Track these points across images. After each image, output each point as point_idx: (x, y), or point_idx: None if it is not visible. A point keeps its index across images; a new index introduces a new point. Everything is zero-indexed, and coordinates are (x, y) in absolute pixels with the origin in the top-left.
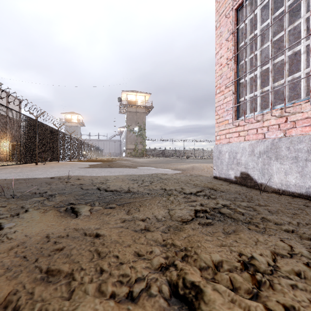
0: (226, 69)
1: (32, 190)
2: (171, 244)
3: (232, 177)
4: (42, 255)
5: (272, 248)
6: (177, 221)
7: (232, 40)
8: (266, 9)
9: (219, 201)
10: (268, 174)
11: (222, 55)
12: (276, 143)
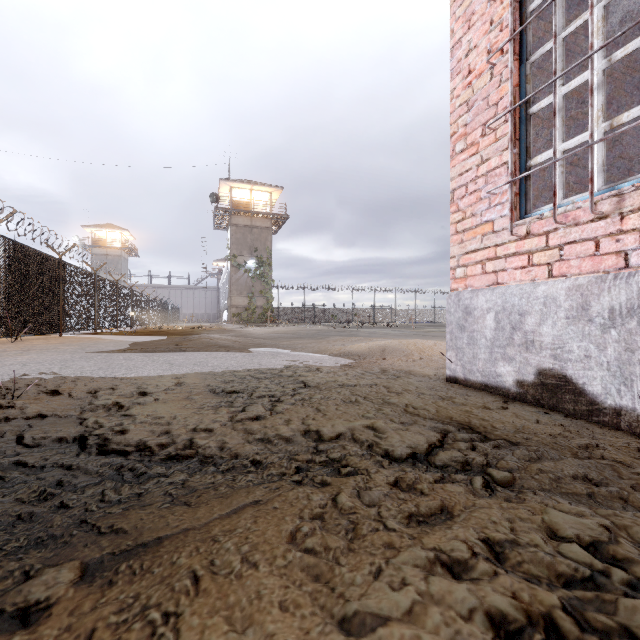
0: (485, 81)
1: None
2: None
3: (508, 383)
4: None
5: None
6: None
7: None
8: None
9: (556, 519)
10: None
11: (472, 45)
12: None
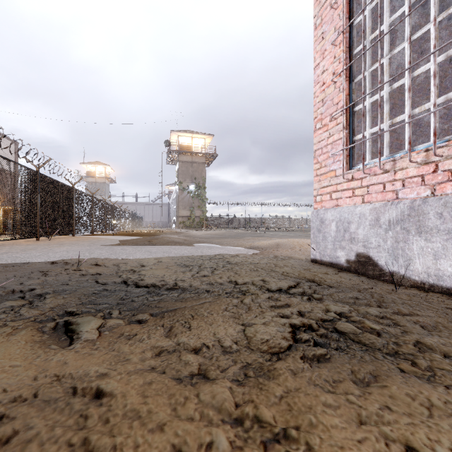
0: (331, 90)
1: (10, 285)
2: (252, 419)
3: (342, 261)
4: None
5: None
6: (260, 352)
7: (341, 44)
8: (390, 1)
9: (331, 307)
10: (405, 258)
11: (325, 68)
12: (419, 206)
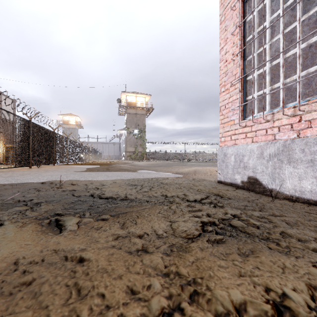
0: (231, 65)
1: (16, 197)
2: (175, 273)
3: (238, 182)
4: (0, 295)
5: (306, 278)
6: (181, 237)
7: (238, 34)
8: (272, 3)
9: (228, 211)
10: (280, 179)
11: (227, 50)
12: (289, 144)
